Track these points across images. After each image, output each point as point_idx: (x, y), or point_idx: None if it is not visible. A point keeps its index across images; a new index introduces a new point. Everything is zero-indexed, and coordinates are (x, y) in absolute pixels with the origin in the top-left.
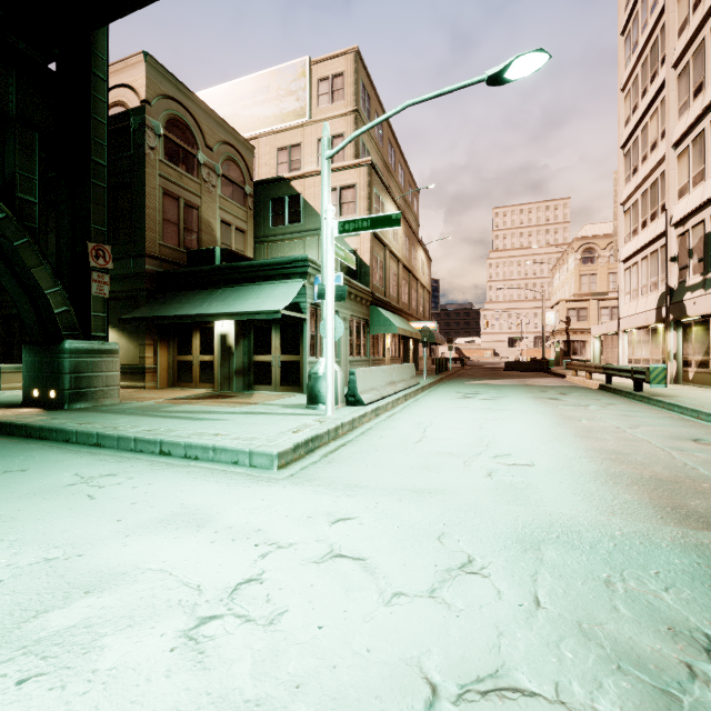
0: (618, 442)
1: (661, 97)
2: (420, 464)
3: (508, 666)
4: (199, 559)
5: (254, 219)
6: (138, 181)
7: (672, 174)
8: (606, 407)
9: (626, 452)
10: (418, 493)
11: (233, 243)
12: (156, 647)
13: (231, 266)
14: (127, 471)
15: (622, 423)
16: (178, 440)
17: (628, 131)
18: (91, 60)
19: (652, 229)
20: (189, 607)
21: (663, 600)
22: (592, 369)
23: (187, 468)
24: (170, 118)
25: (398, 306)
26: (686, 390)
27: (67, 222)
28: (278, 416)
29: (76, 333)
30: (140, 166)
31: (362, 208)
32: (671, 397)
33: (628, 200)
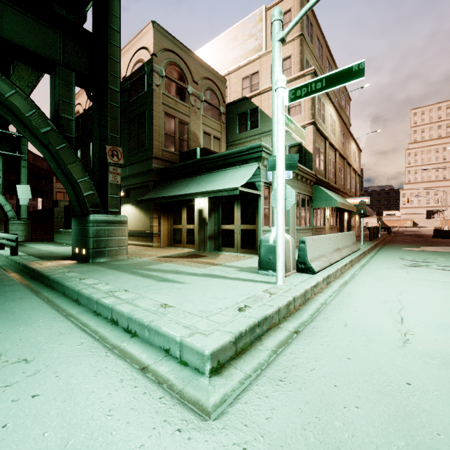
0: None
1: None
2: None
3: None
4: None
5: (226, 130)
6: (149, 109)
7: None
8: None
9: None
10: None
11: (212, 147)
12: None
13: (205, 158)
14: (45, 355)
15: None
16: (123, 310)
17: None
18: (109, 18)
19: None
20: None
21: None
22: None
23: (104, 360)
24: (169, 64)
25: (335, 185)
26: None
27: (97, 134)
28: (230, 281)
29: (98, 209)
30: (150, 98)
31: (306, 108)
32: None
33: None
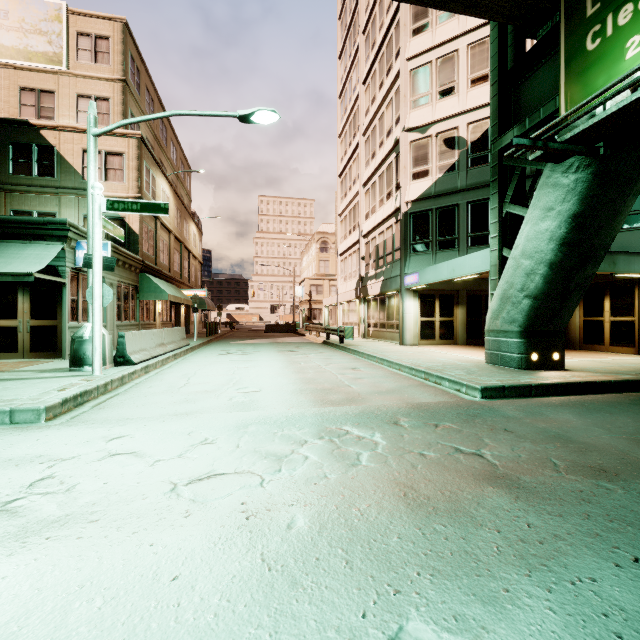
0: (315, 373)
1: (358, 151)
2: (182, 400)
3: (215, 469)
4: None
5: None
6: None
7: (363, 204)
8: (319, 354)
9: (315, 378)
10: (178, 416)
11: None
12: None
13: None
14: None
15: (323, 363)
16: None
17: (342, 167)
18: None
19: (354, 236)
20: None
21: (296, 434)
22: (320, 329)
23: None
24: None
25: (169, 274)
26: (366, 342)
27: None
28: (35, 380)
29: None
30: None
31: (131, 178)
32: (356, 346)
33: (342, 214)
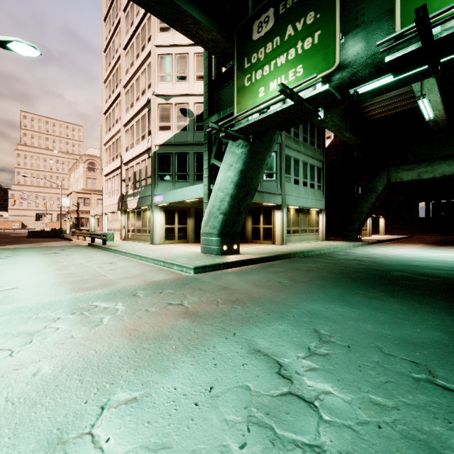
0: (76, 269)
1: (120, 98)
2: None
3: None
4: None
5: None
6: None
7: (123, 139)
8: (83, 254)
9: (76, 273)
10: None
11: None
12: None
13: None
14: None
15: (85, 261)
16: None
17: (107, 107)
18: None
19: (116, 163)
20: None
21: (50, 315)
22: (85, 235)
23: None
24: None
25: None
26: (126, 243)
27: None
28: None
29: None
30: None
31: None
32: (117, 246)
33: (107, 143)
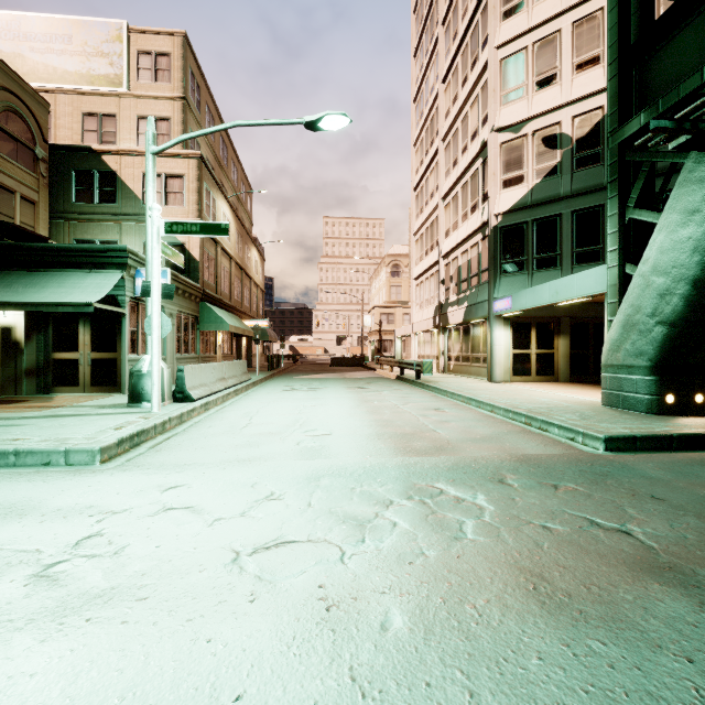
0: (391, 414)
1: (436, 160)
2: (244, 443)
3: (284, 534)
4: (31, 535)
5: (49, 189)
6: None
7: (442, 220)
8: (394, 391)
9: (393, 420)
10: (240, 462)
11: (17, 215)
12: (8, 588)
13: (19, 245)
14: None
15: (400, 402)
16: None
17: (417, 179)
18: None
19: (431, 257)
20: (33, 562)
21: (378, 491)
22: (392, 363)
23: None
24: None
25: (230, 303)
26: (447, 377)
27: None
28: (93, 416)
29: None
30: None
31: (191, 201)
32: (436, 382)
33: (418, 232)
